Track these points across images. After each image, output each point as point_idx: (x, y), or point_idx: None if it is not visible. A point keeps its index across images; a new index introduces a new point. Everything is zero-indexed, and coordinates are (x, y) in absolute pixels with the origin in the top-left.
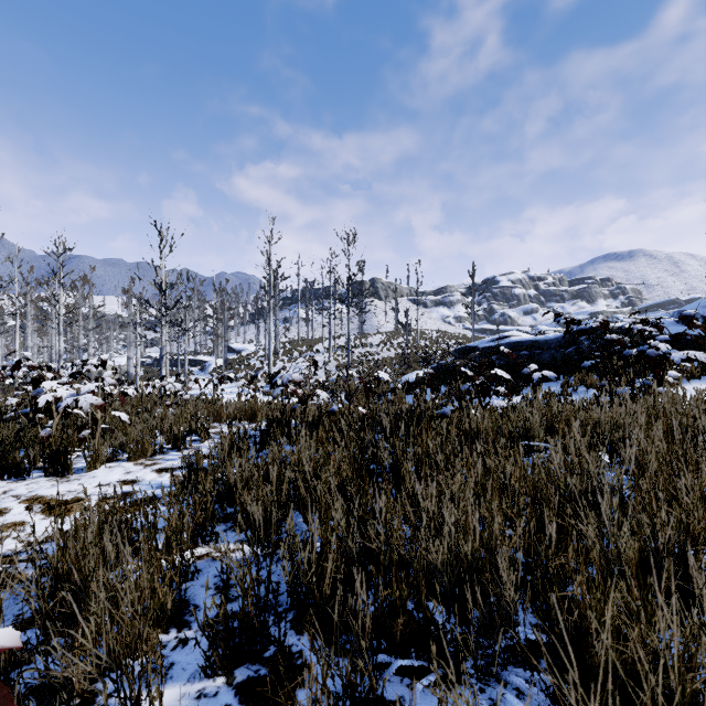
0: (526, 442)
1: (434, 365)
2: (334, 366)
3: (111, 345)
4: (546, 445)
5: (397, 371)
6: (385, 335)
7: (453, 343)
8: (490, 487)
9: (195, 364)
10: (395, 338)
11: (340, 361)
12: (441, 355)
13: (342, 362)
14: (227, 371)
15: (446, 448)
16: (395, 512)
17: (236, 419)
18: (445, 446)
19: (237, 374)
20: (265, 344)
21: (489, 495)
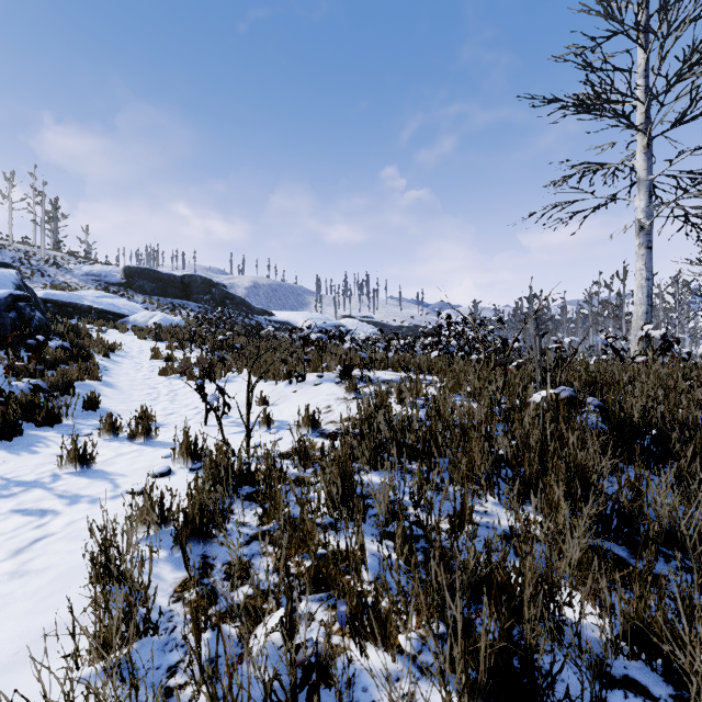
0: None
1: None
2: None
3: None
4: None
5: None
6: None
7: None
8: None
9: None
10: None
11: None
12: None
13: None
14: None
15: None
16: None
17: None
18: None
19: None
20: None
21: None
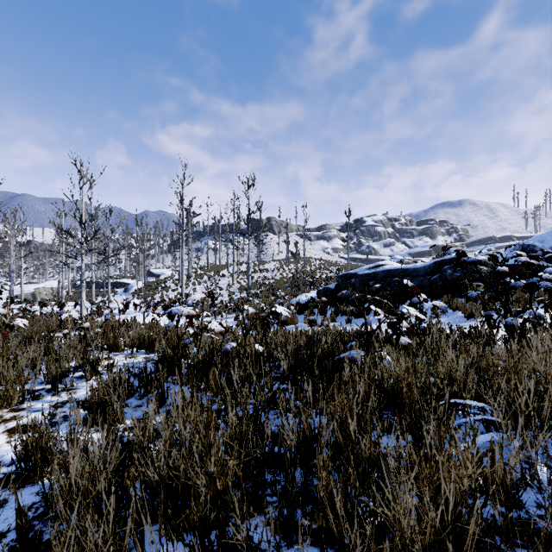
0: (457, 401)
1: (320, 289)
2: (237, 288)
3: (47, 270)
4: (481, 404)
5: (289, 292)
6: (278, 263)
7: (334, 269)
8: (470, 534)
9: (120, 286)
10: (286, 264)
11: (242, 284)
12: (324, 279)
13: (243, 284)
14: (147, 292)
15: (366, 418)
16: (304, 530)
17: (133, 349)
18: (364, 415)
19: (155, 295)
20: (179, 270)
21: (468, 548)
